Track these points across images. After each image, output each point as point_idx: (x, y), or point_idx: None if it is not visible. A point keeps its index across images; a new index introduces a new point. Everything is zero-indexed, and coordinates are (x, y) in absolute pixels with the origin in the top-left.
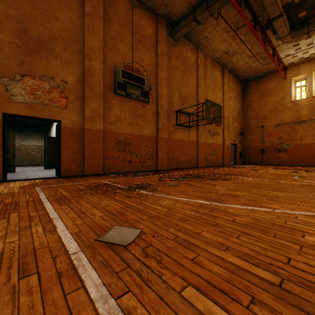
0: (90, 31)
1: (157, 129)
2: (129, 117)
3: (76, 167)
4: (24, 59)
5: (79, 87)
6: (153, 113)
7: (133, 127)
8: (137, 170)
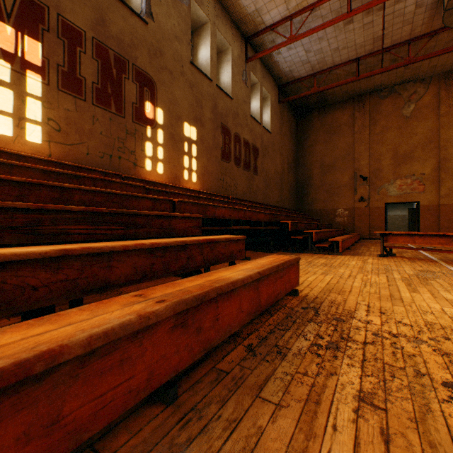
0: (445, 126)
1: None
2: None
3: None
4: (395, 170)
5: (434, 173)
6: None
7: None
8: None
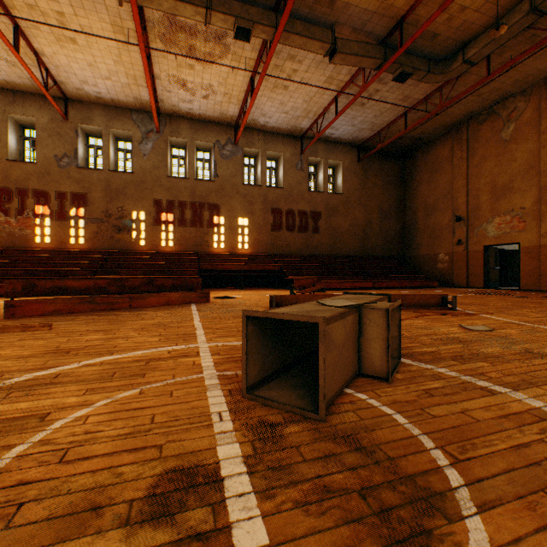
0: (546, 146)
1: None
2: None
3: (532, 282)
4: (493, 206)
5: (536, 207)
6: None
7: None
8: None
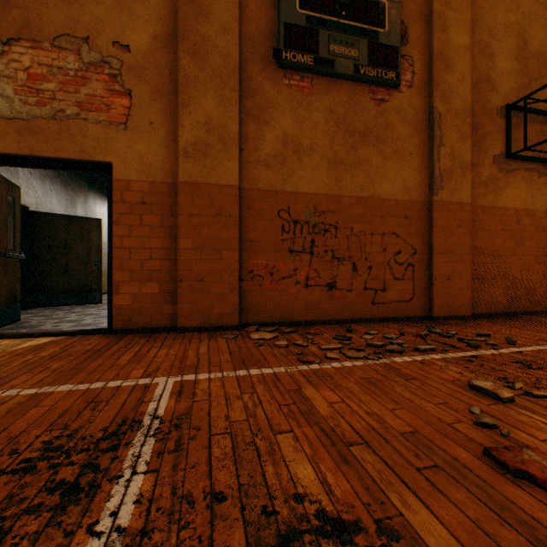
0: None
1: (431, 173)
2: (328, 141)
3: (156, 301)
4: None
5: (166, 57)
6: (414, 121)
7: (342, 172)
8: (354, 316)
